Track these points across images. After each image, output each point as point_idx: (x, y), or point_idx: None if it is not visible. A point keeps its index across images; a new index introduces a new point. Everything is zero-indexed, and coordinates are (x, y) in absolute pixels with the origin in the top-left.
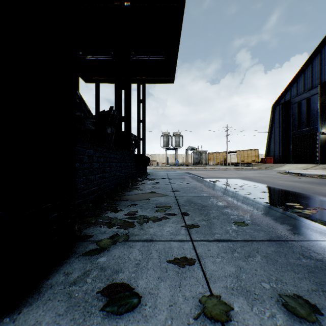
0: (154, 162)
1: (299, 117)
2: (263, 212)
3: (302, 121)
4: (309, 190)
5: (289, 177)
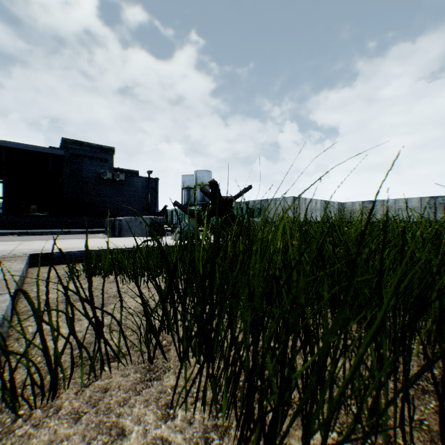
0: None
1: None
2: None
3: None
4: None
5: None
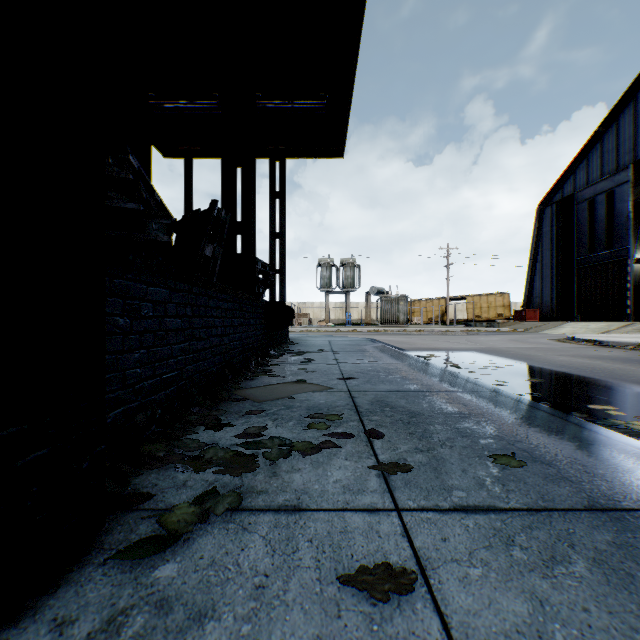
0: (303, 319)
1: (592, 229)
2: (551, 428)
3: (598, 237)
4: (628, 376)
5: (577, 347)
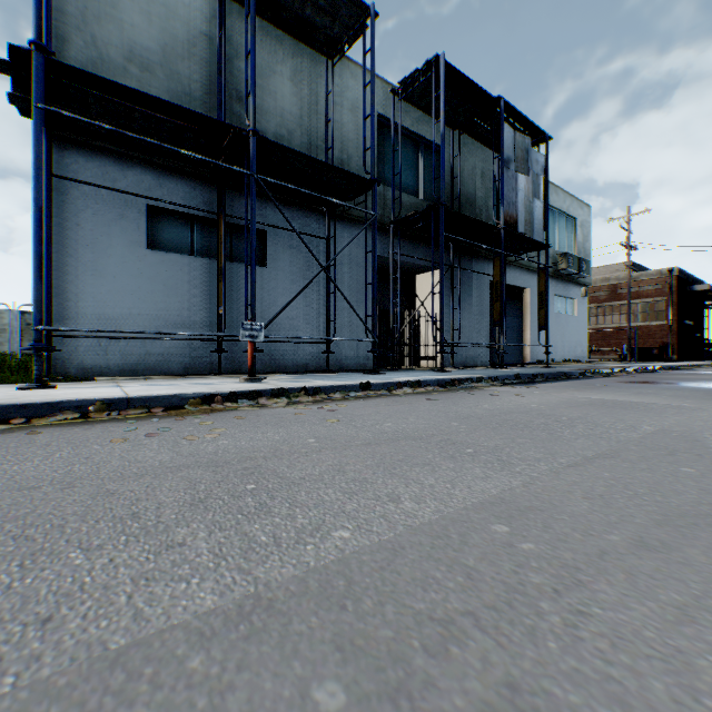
0: None
1: None
2: None
3: None
4: None
5: None
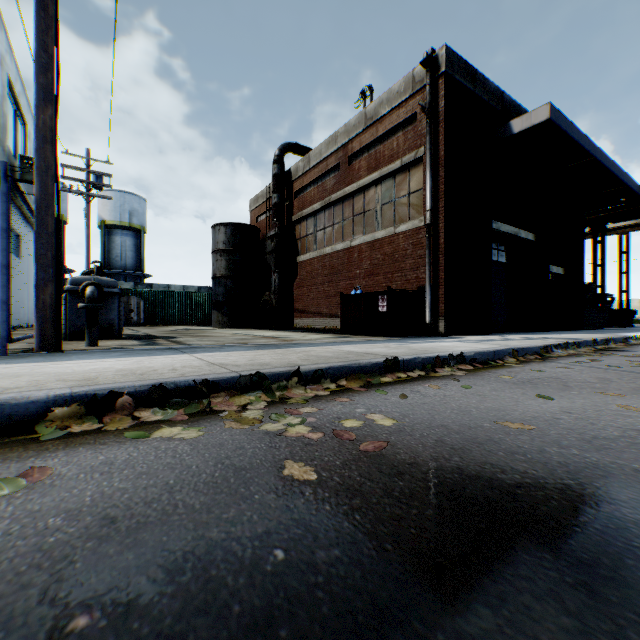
0: None
1: None
2: None
3: None
4: None
5: None
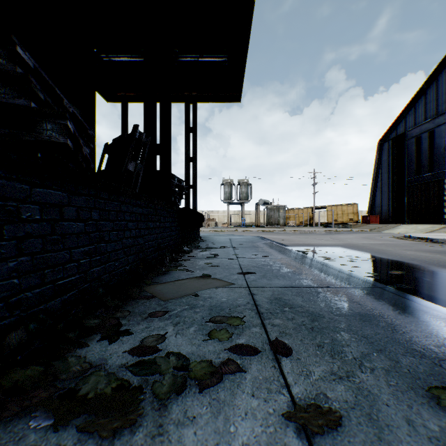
0: (211, 222)
1: (418, 157)
2: None
3: (423, 163)
4: None
5: (415, 243)
